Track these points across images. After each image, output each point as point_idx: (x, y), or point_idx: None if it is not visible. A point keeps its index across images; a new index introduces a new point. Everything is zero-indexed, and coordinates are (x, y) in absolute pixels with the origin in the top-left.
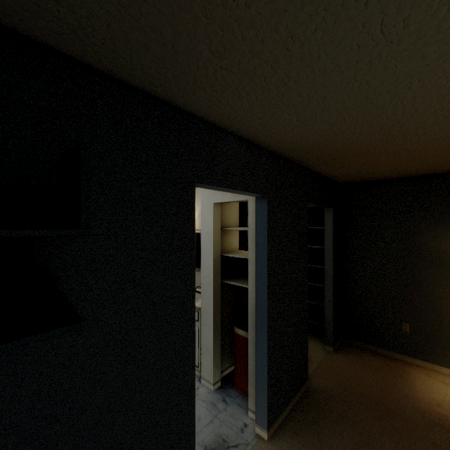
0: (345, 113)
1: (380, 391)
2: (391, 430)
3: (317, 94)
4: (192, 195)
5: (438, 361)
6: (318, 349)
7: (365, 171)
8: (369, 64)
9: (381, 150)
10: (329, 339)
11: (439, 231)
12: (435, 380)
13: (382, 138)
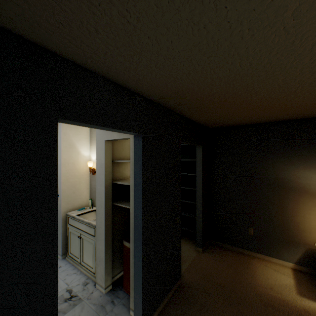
0: (195, 62)
1: (233, 281)
2: (238, 314)
3: (164, 37)
4: (53, 129)
5: (272, 254)
6: (191, 250)
7: (223, 118)
8: (201, 1)
9: (231, 101)
10: (199, 242)
11: (273, 162)
12: (270, 268)
13: (229, 89)
